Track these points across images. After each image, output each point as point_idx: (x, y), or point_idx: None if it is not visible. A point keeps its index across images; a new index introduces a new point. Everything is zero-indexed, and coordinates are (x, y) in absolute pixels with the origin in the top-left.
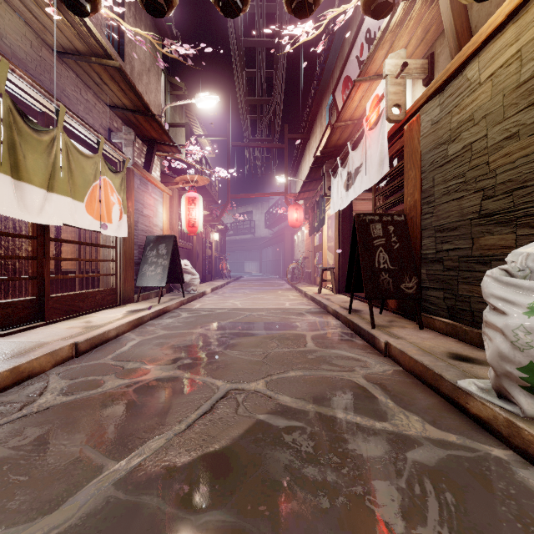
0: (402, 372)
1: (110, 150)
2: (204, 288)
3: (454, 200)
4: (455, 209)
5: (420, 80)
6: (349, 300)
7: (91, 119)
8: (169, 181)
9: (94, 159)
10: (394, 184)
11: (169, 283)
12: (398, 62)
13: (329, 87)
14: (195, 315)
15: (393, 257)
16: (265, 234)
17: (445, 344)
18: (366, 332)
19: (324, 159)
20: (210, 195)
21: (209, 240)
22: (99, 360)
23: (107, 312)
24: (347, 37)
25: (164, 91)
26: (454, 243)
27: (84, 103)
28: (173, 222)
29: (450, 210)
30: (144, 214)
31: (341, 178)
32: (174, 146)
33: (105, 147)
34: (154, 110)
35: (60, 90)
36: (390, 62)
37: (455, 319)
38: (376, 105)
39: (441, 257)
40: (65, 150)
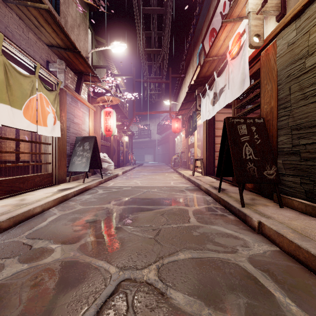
0: (281, 254)
1: (46, 74)
2: (117, 171)
3: (313, 103)
4: (314, 110)
5: (273, 18)
6: (214, 181)
7: (32, 52)
8: (94, 101)
9: (31, 79)
10: (250, 98)
11: (92, 169)
12: (258, 2)
13: (198, 41)
14: (108, 192)
15: (256, 150)
16: (157, 138)
17: (312, 224)
18: (237, 209)
19: (196, 87)
20: (123, 113)
21: (122, 141)
22: (15, 238)
23: (42, 190)
24: (212, 4)
25: (91, 43)
26: (312, 138)
27: (26, 39)
28: (97, 128)
29: (308, 111)
30: (75, 121)
31: (209, 97)
32: (96, 76)
33: (42, 72)
34: (83, 53)
35: (4, 26)
36: (252, 2)
37: (314, 201)
38: (238, 39)
39: (298, 150)
40: (3, 68)
